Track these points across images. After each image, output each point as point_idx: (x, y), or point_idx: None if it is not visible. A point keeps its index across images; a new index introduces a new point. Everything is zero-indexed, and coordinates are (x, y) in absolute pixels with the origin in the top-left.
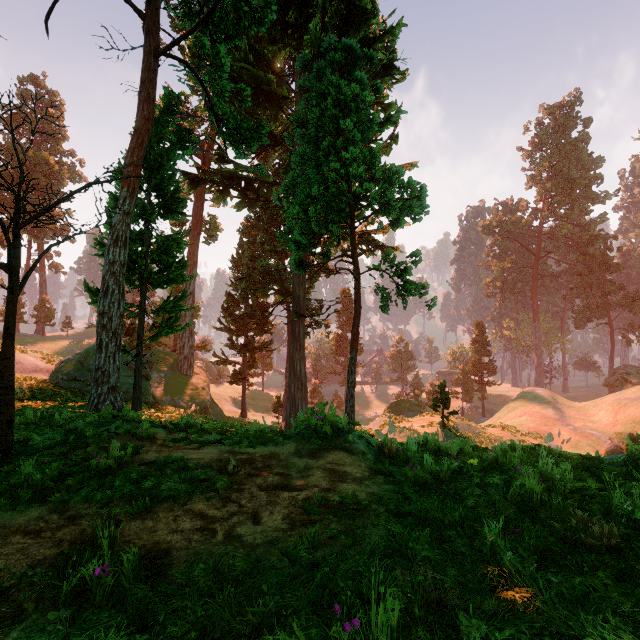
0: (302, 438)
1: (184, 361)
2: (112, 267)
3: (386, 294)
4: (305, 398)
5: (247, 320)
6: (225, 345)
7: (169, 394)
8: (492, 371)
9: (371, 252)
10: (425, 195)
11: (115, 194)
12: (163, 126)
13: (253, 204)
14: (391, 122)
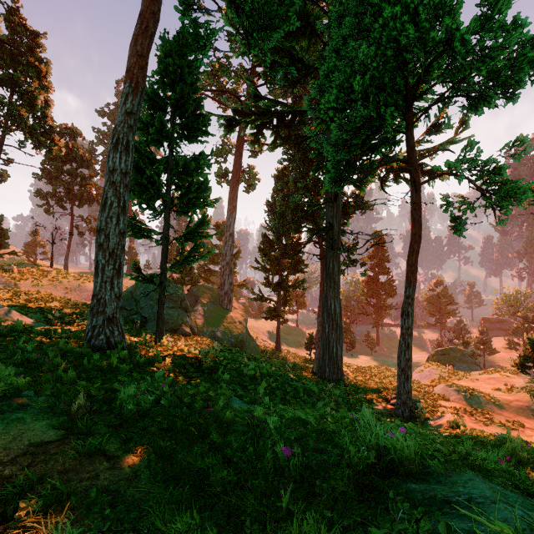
0: None
1: (224, 296)
2: (112, 176)
3: (467, 204)
4: (340, 340)
5: (281, 260)
6: (261, 283)
7: (209, 326)
8: None
9: None
10: None
11: None
12: (185, 37)
13: (285, 142)
14: None
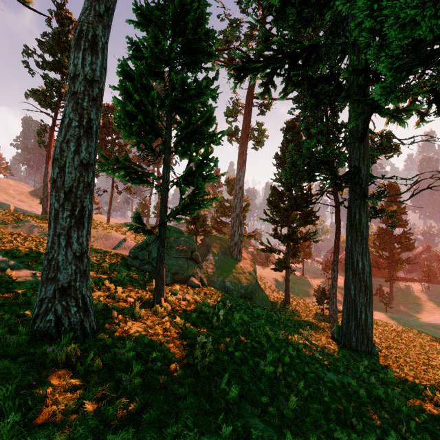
0: None
1: (234, 247)
2: (72, 85)
3: None
4: (369, 305)
5: (290, 212)
6: (270, 234)
7: (220, 276)
8: None
9: None
10: None
11: (131, 37)
12: None
13: (298, 86)
14: None
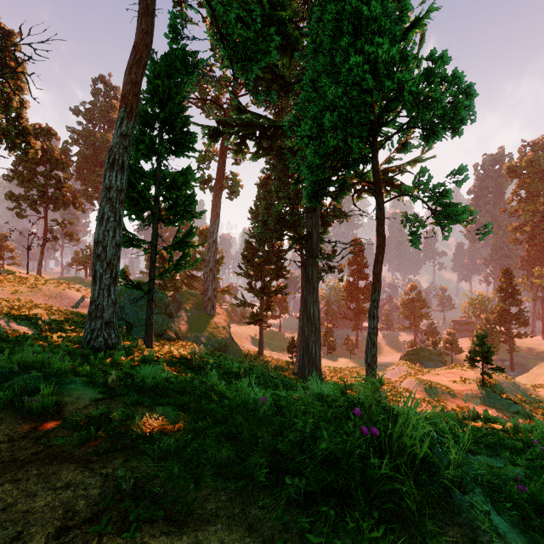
0: (319, 501)
1: (208, 302)
2: (108, 193)
3: (419, 222)
4: (318, 342)
5: (264, 266)
6: (244, 289)
7: (193, 331)
8: (523, 322)
9: (388, 193)
10: (474, 94)
11: None
12: (173, 59)
13: (268, 153)
14: (420, 27)
